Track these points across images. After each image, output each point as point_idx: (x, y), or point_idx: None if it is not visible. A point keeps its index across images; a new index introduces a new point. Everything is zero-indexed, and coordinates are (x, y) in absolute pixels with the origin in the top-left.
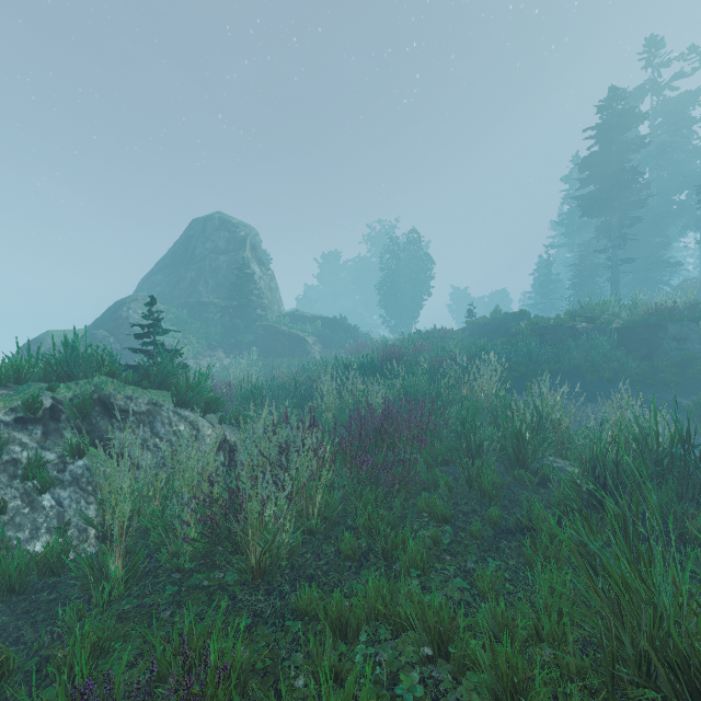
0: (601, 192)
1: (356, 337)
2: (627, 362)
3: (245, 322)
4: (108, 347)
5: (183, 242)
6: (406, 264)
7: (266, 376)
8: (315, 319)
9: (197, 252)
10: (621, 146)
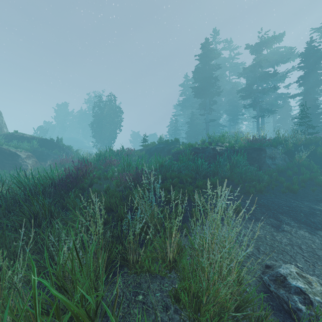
0: (203, 86)
1: (68, 153)
2: (257, 173)
3: None
4: None
5: None
6: (107, 112)
7: None
8: (34, 139)
9: None
10: (210, 66)
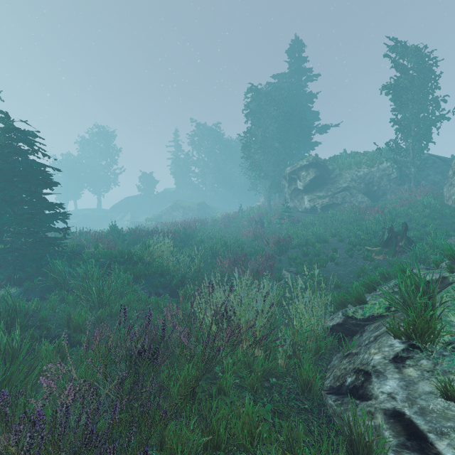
0: None
1: None
2: None
3: None
4: None
5: None
6: None
7: None
8: None
9: None
10: None
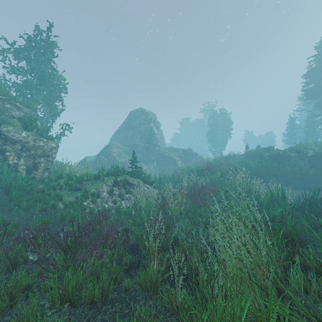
0: (317, 87)
1: (196, 157)
2: (309, 170)
3: (152, 152)
4: (105, 162)
5: (127, 120)
6: (220, 123)
7: (161, 173)
8: (179, 150)
9: (133, 124)
10: None
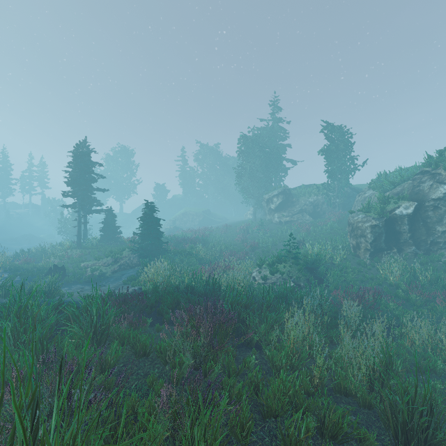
0: None
1: None
2: None
3: None
4: None
5: None
6: None
7: None
8: None
9: None
10: None
